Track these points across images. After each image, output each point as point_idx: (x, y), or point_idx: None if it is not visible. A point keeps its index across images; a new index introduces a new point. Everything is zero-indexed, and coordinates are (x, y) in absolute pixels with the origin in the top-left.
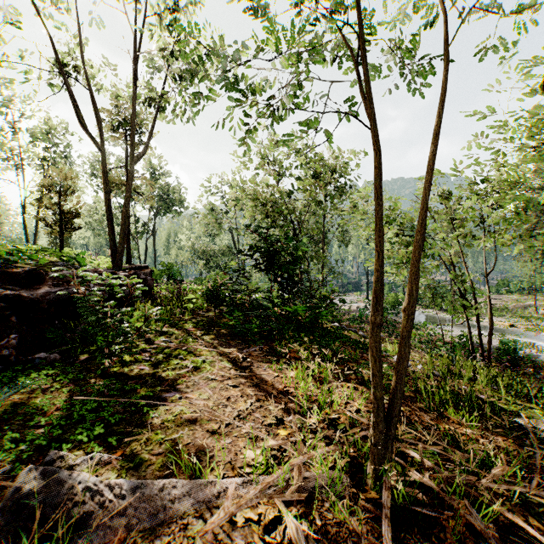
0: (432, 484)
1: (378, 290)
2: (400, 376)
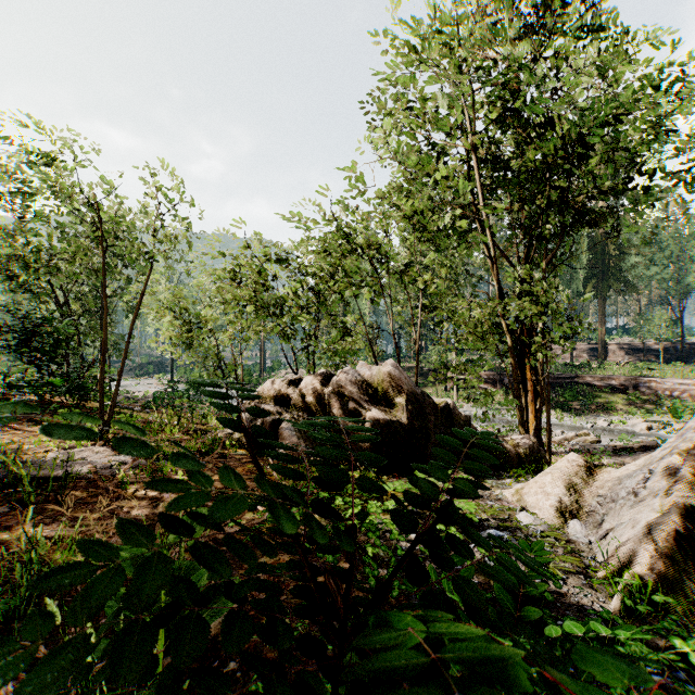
0: None
1: (102, 366)
2: (114, 401)
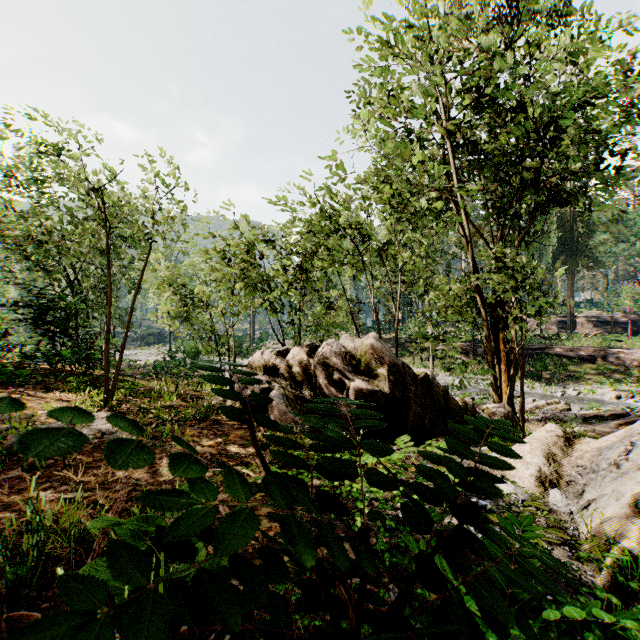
0: (129, 406)
1: (107, 338)
2: (118, 370)
